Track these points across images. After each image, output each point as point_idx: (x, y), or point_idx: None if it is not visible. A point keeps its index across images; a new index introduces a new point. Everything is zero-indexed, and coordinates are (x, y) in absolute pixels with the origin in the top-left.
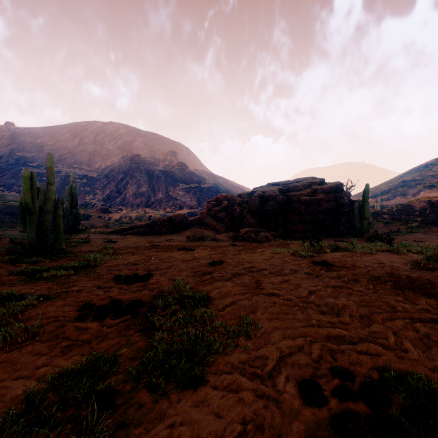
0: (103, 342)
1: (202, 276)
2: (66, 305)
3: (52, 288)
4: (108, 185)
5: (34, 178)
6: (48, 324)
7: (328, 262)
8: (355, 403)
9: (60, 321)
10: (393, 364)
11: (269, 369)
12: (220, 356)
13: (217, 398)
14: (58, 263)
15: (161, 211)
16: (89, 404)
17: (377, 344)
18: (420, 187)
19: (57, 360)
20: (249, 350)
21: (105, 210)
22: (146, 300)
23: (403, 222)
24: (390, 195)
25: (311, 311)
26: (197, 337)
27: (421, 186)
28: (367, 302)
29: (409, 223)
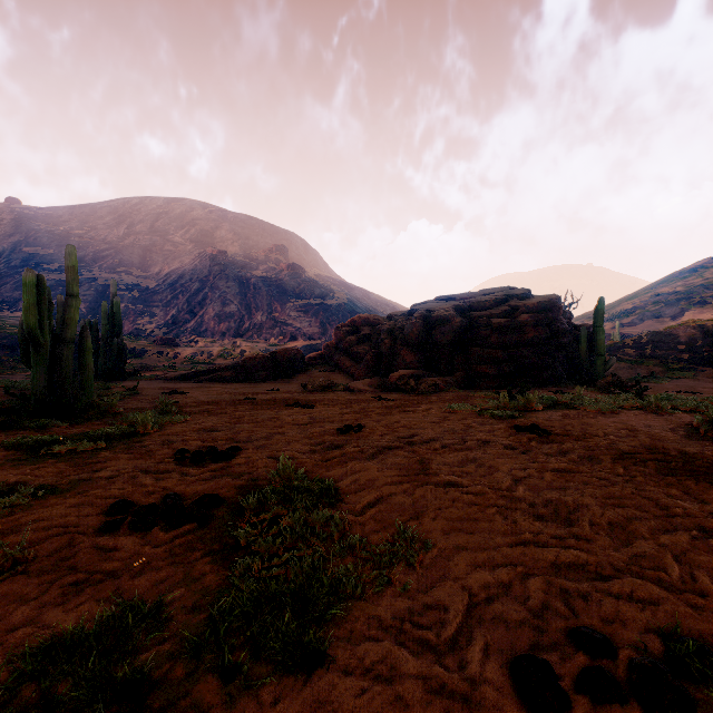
0: (142, 576)
1: (327, 452)
2: (84, 504)
3: (64, 473)
4: (174, 301)
5: (44, 285)
6: (46, 539)
7: (542, 427)
8: (625, 708)
9: (69, 535)
10: (685, 621)
11: (451, 633)
12: (356, 605)
13: (351, 696)
14: (82, 430)
15: (262, 343)
16: (100, 708)
17: (648, 580)
18: (684, 304)
19: (52, 612)
20: (411, 591)
21: (169, 341)
22: (226, 495)
23: (659, 360)
24: (635, 317)
25: (519, 514)
26: (315, 566)
27: (687, 303)
28: (617, 498)
29: (669, 362)
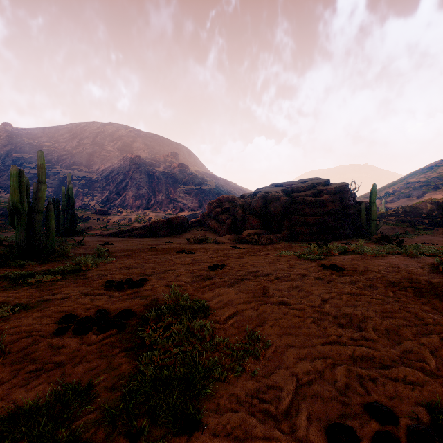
0: (79, 365)
1: (202, 282)
2: (44, 316)
3: (33, 295)
4: (107, 187)
5: (23, 176)
6: (18, 340)
7: (338, 266)
8: None
9: (33, 337)
10: (442, 398)
11: (285, 406)
12: (221, 386)
13: None
14: (47, 267)
15: (162, 213)
16: None
17: (415, 368)
18: (425, 188)
19: (17, 391)
20: (258, 376)
21: (104, 212)
22: (137, 310)
23: (410, 224)
24: (394, 197)
25: (327, 323)
26: (194, 358)
27: (426, 188)
28: (390, 312)
29: (416, 225)
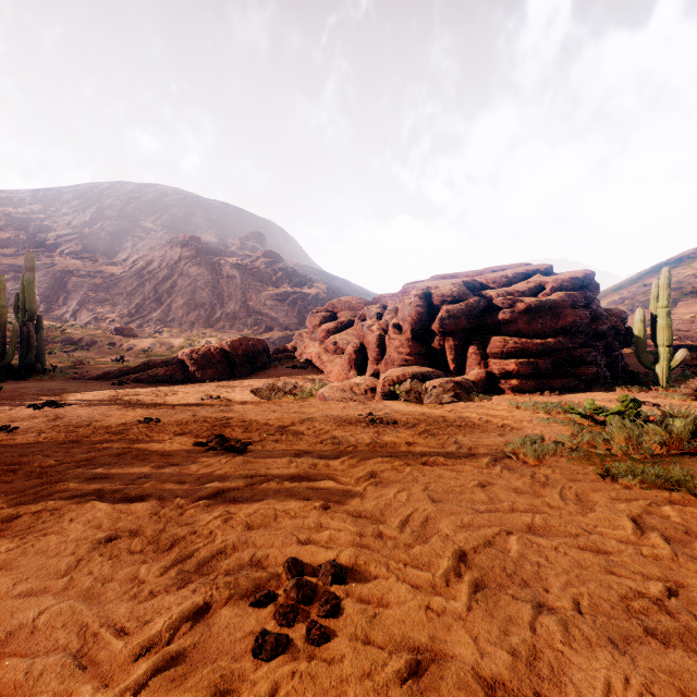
0: None
1: None
2: None
3: None
4: (140, 289)
5: None
6: None
7: None
8: None
9: None
10: None
11: None
12: None
13: None
14: None
15: (234, 334)
16: None
17: None
18: (676, 294)
19: None
20: None
21: (125, 332)
22: None
23: (695, 353)
24: (624, 308)
25: None
26: None
27: (678, 293)
28: None
29: None
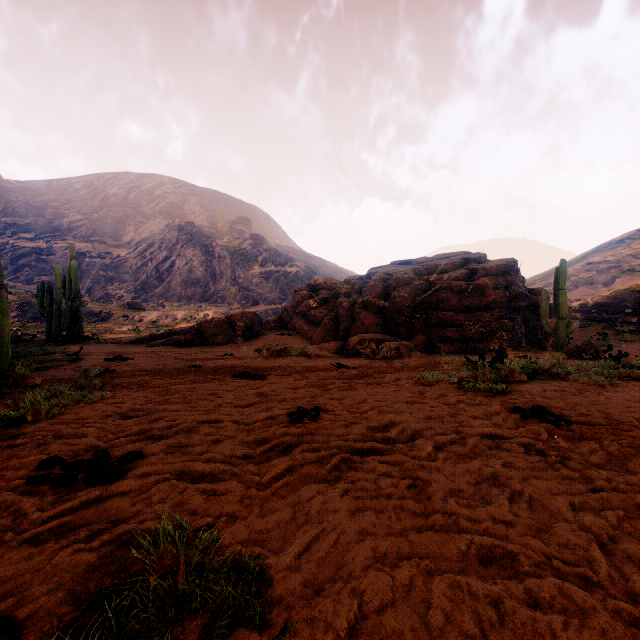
0: None
1: (268, 464)
2: None
3: None
4: (143, 268)
5: None
6: None
7: (548, 409)
8: None
9: None
10: None
11: None
12: None
13: None
14: None
15: (225, 307)
16: None
17: None
18: (615, 272)
19: None
20: None
21: (135, 306)
22: (41, 605)
23: (607, 324)
24: (570, 284)
25: None
26: None
27: (617, 270)
28: None
29: (618, 326)
